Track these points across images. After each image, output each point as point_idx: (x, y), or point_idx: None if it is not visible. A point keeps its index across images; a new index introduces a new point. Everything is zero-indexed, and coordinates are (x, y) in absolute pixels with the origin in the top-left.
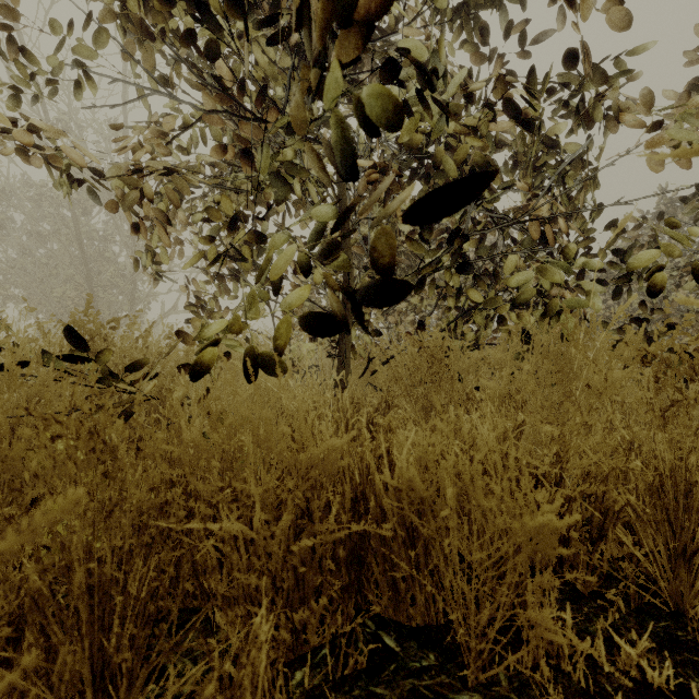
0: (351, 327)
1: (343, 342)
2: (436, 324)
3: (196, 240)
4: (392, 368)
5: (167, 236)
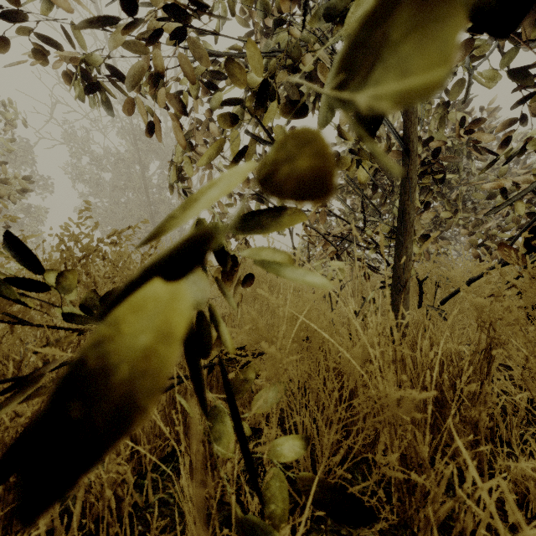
0: (411, 238)
1: (400, 259)
2: (468, 241)
3: (221, 167)
4: (504, 301)
5: (181, 132)
